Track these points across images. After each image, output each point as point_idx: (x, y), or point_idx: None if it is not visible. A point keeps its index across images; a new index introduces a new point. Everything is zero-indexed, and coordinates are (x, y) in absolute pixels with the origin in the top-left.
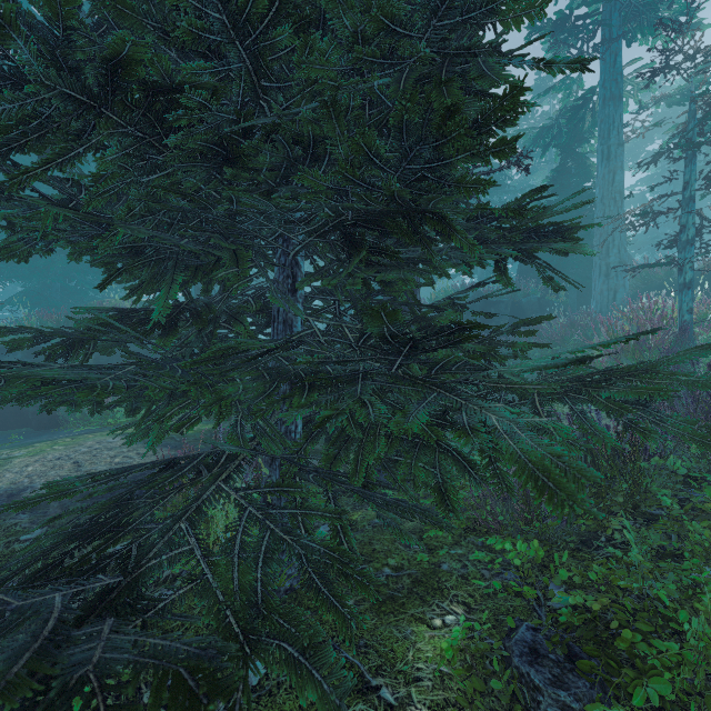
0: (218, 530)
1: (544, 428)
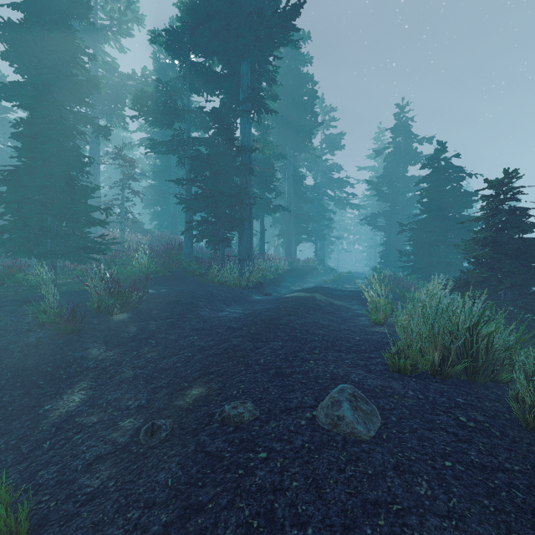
0: (30, 276)
1: (108, 248)
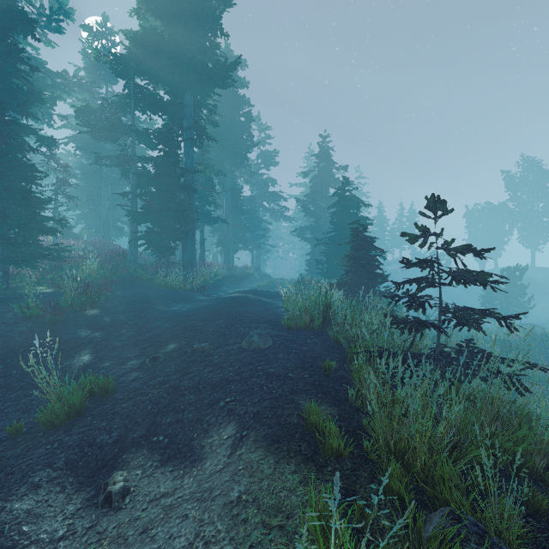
0: None
1: (60, 255)
